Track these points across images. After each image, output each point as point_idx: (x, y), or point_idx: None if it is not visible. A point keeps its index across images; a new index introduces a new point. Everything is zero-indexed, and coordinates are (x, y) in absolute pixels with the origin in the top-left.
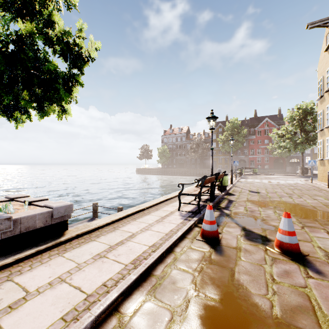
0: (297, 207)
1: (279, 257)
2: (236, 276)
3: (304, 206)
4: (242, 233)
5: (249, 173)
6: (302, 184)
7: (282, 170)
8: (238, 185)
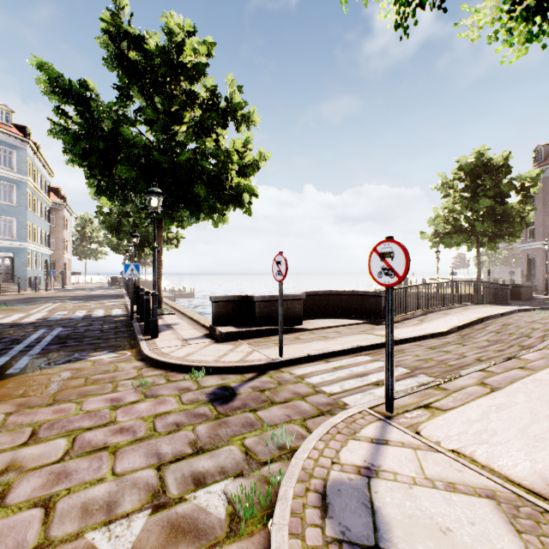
0: None
1: None
2: None
3: None
4: None
5: None
6: None
7: None
8: None
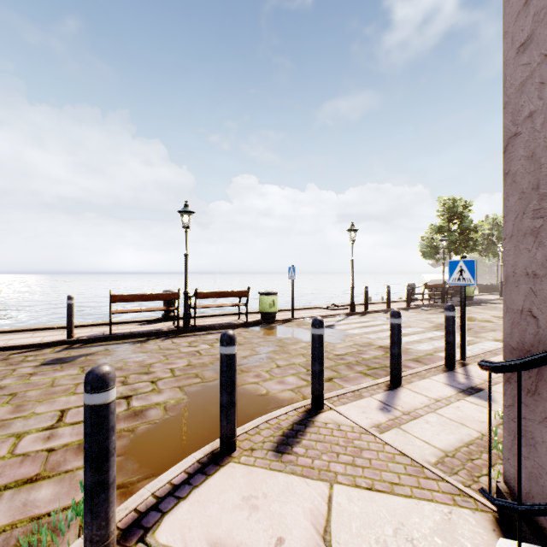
0: None
1: None
2: None
3: None
4: None
5: None
6: None
7: None
8: None
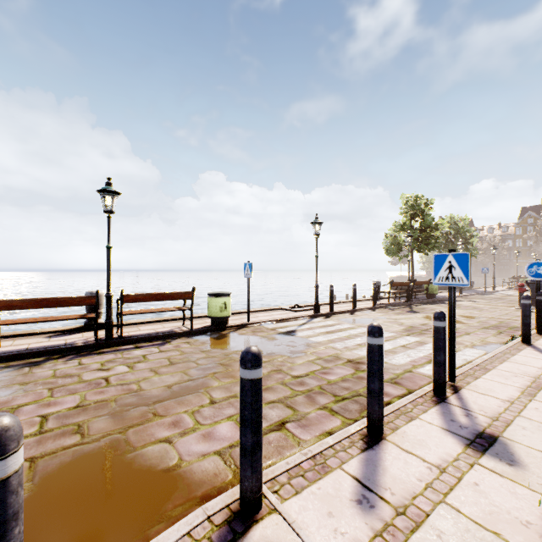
0: None
1: None
2: None
3: None
4: None
5: None
6: None
7: None
8: None
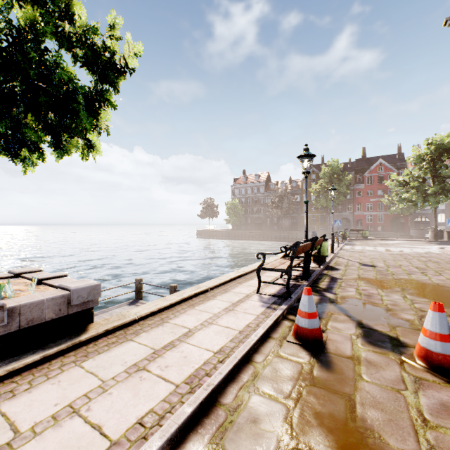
0: (439, 290)
1: (427, 376)
2: (359, 412)
3: (448, 288)
4: (358, 332)
5: (356, 237)
6: (438, 254)
7: (404, 233)
8: (342, 254)
